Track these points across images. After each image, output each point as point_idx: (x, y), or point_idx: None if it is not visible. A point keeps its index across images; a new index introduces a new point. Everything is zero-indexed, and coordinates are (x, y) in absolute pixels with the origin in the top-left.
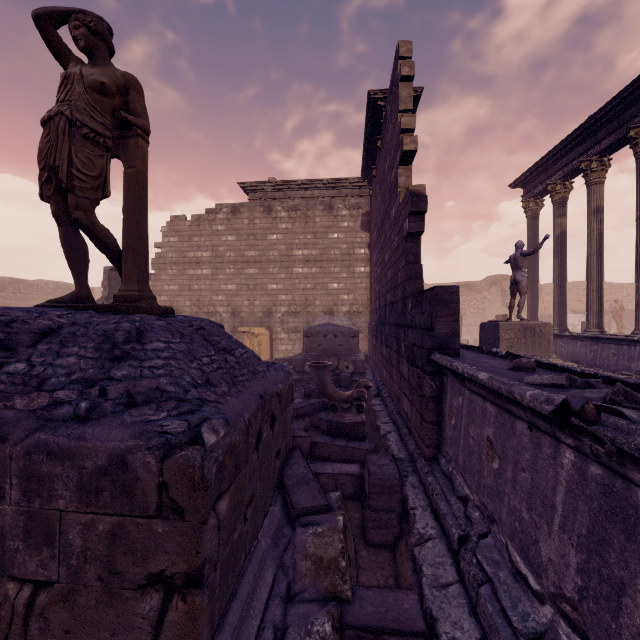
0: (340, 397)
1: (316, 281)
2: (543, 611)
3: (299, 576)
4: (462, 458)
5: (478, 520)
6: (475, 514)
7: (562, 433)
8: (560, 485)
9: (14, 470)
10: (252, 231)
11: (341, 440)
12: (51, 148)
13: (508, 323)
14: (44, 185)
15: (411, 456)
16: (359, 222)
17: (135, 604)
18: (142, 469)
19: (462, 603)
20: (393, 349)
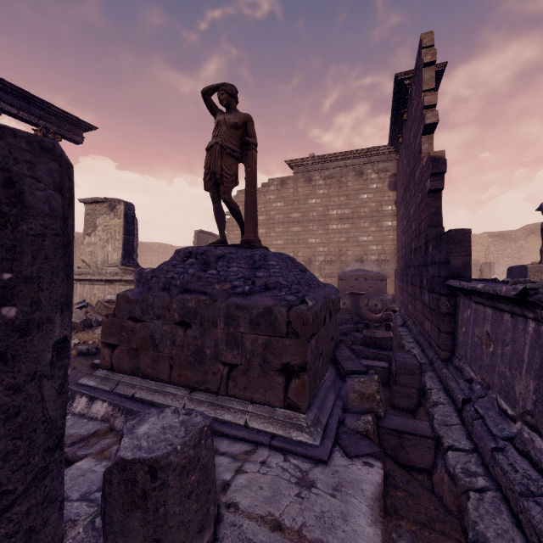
0: (372, 318)
1: (348, 235)
2: (515, 426)
3: (350, 401)
4: (469, 353)
5: (478, 390)
6: (477, 387)
7: (526, 311)
8: (526, 345)
9: (221, 314)
10: (296, 198)
11: (373, 349)
12: (212, 162)
13: (537, 266)
14: (207, 182)
15: (430, 361)
16: (386, 183)
17: (276, 378)
18: (279, 314)
19: (462, 433)
20: (417, 285)
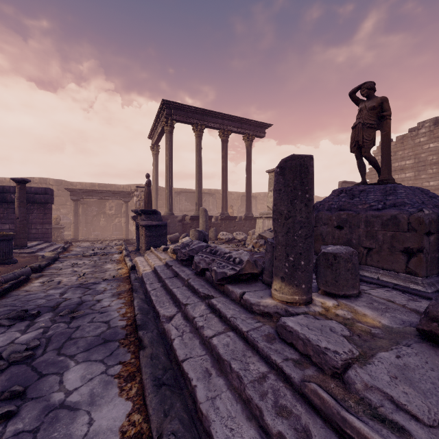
0: None
1: None
2: None
3: None
4: None
5: None
6: None
7: None
8: None
9: (362, 220)
10: None
11: None
12: (356, 135)
13: None
14: (353, 148)
15: None
16: None
17: (399, 256)
18: (401, 219)
19: None
20: None
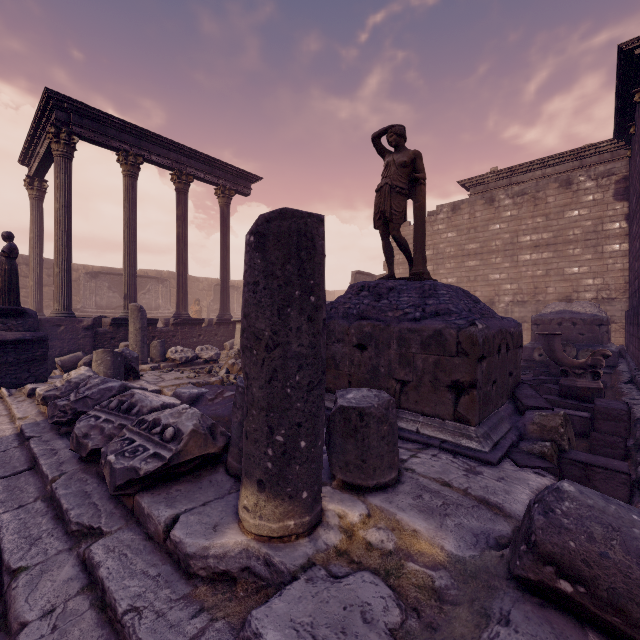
0: (571, 363)
1: (548, 267)
2: None
3: (528, 432)
4: None
5: None
6: None
7: None
8: None
9: (394, 337)
10: (472, 225)
11: (572, 401)
12: (382, 202)
13: None
14: (377, 221)
15: None
16: (611, 192)
17: (445, 393)
18: (449, 336)
19: None
20: None
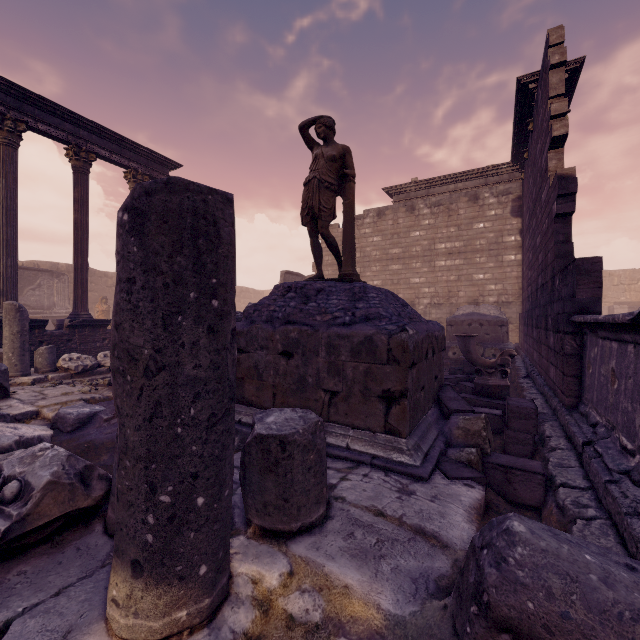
0: (484, 363)
1: (460, 273)
2: (634, 460)
3: (454, 437)
4: (595, 396)
5: (602, 432)
6: (601, 429)
7: None
8: None
9: (323, 343)
10: (396, 230)
11: (485, 398)
12: (310, 197)
13: None
14: (305, 217)
15: (554, 410)
16: (508, 208)
17: (376, 404)
18: (380, 342)
19: (578, 474)
20: (542, 327)
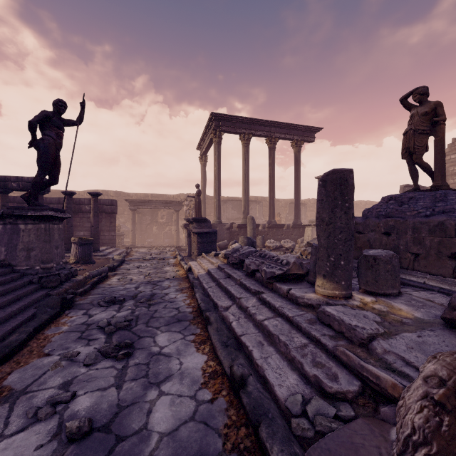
0: None
1: None
2: None
3: None
4: None
5: None
6: None
7: None
8: None
9: (409, 227)
10: None
11: None
12: (407, 142)
13: None
14: (404, 154)
15: None
16: None
17: (446, 261)
18: (449, 225)
19: None
20: None
